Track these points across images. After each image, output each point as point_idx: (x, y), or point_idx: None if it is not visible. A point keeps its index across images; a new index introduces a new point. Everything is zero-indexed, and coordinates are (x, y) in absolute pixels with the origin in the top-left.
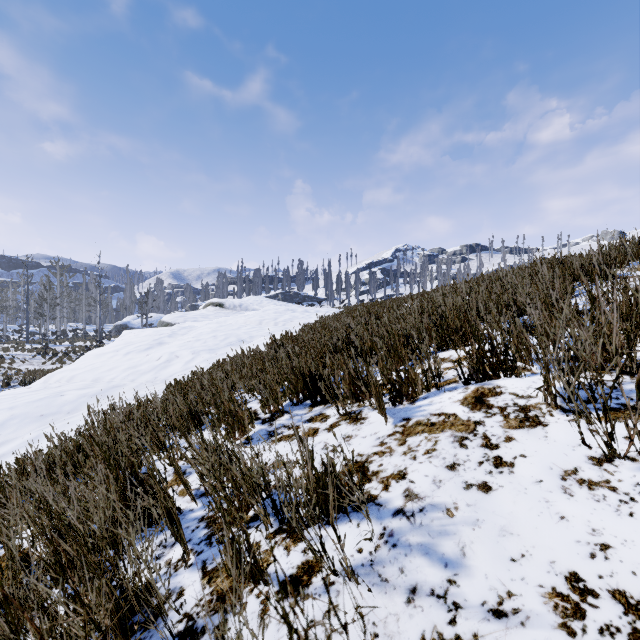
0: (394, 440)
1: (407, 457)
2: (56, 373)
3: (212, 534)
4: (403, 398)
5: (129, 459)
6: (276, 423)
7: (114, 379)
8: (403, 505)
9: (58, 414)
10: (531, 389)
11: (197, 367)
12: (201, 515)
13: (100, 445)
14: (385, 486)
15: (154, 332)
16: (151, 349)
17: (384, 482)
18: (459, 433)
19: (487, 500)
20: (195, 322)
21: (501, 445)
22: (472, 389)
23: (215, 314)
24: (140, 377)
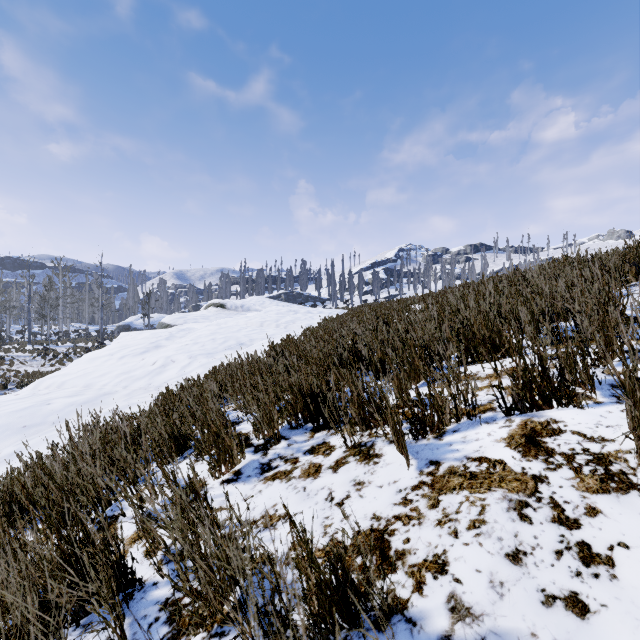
0: (422, 497)
1: (444, 531)
2: (46, 378)
3: (173, 638)
4: (427, 430)
5: (76, 515)
6: (271, 452)
7: (106, 385)
8: (449, 629)
9: (42, 425)
10: (602, 427)
11: (184, 380)
12: (165, 596)
13: (57, 482)
14: (417, 583)
15: (151, 334)
16: (147, 353)
17: (415, 575)
18: (514, 495)
19: (587, 634)
20: (195, 323)
21: (583, 521)
22: (518, 422)
23: (216, 315)
24: (133, 383)
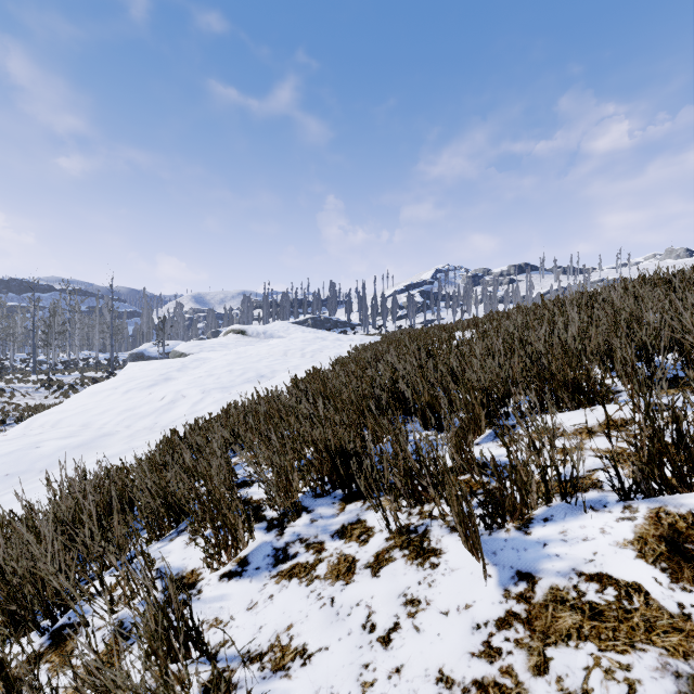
0: (516, 646)
1: None
2: (40, 416)
3: None
4: (505, 517)
5: None
6: (288, 531)
7: (106, 424)
8: None
9: (28, 473)
10: None
11: (185, 427)
12: None
13: None
14: None
15: (162, 365)
16: (155, 386)
17: None
18: (681, 663)
19: None
20: (212, 352)
21: None
22: (645, 513)
23: (235, 343)
24: (137, 422)
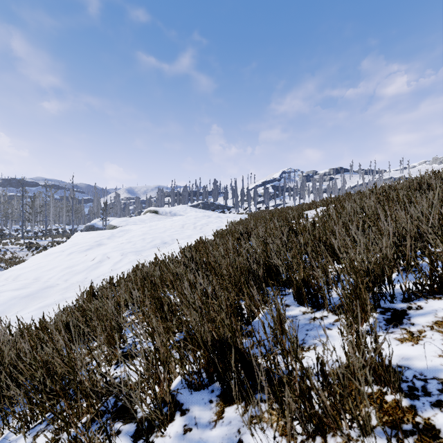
0: None
1: None
2: (6, 271)
3: None
4: None
5: None
6: None
7: (51, 279)
8: None
9: None
10: None
11: (79, 297)
12: None
13: None
14: None
15: (97, 234)
16: (90, 250)
17: None
18: None
19: None
20: (134, 225)
21: None
22: None
23: (150, 219)
24: (73, 277)
